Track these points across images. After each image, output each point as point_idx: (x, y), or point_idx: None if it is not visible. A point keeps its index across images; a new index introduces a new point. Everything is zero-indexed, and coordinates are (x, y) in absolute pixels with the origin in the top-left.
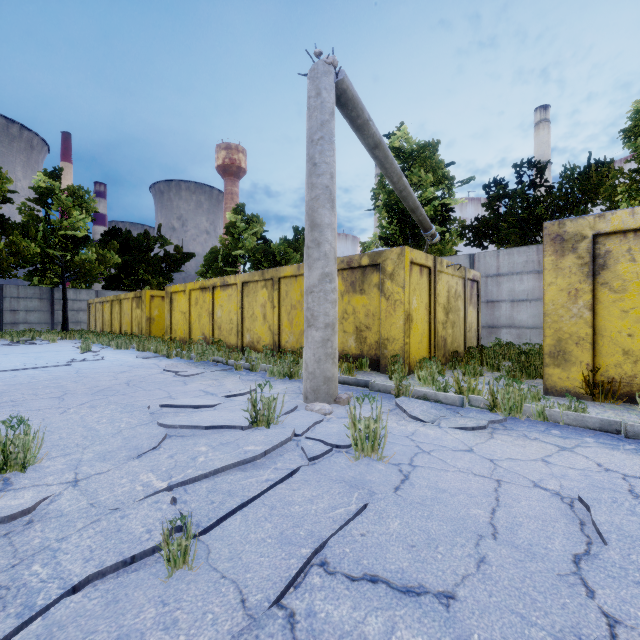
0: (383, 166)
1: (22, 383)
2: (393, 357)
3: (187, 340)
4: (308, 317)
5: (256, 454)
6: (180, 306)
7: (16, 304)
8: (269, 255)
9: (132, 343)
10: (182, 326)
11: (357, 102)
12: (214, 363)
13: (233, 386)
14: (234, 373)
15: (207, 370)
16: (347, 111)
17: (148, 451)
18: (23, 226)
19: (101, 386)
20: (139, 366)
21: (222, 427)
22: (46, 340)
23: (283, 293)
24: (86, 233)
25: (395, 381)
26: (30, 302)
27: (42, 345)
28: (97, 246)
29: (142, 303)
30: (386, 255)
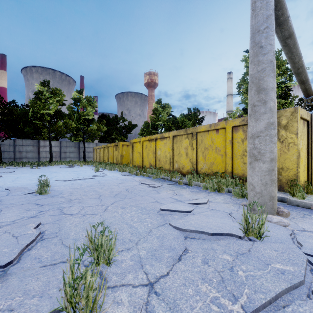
0: (290, 51)
1: (77, 188)
2: (292, 181)
3: (141, 166)
4: (255, 154)
5: (300, 279)
6: (137, 149)
7: (66, 149)
8: (175, 123)
9: (115, 167)
10: (138, 159)
11: (284, 3)
12: (163, 179)
13: (189, 196)
14: (179, 186)
15: (162, 184)
16: (274, 12)
17: (182, 253)
18: (69, 115)
19: (115, 192)
20: (126, 180)
21: (222, 234)
22: (78, 165)
23: (199, 141)
24: (93, 117)
25: (299, 198)
26: (71, 148)
27: (77, 167)
28: (97, 123)
29: (118, 148)
30: (280, 113)
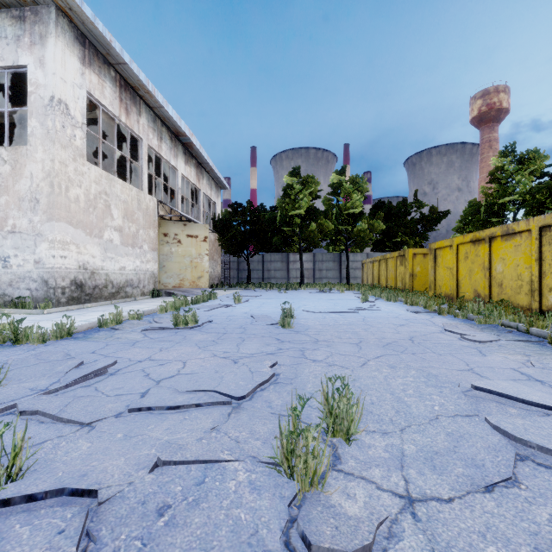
0: None
1: (329, 324)
2: None
3: (454, 296)
4: None
5: None
6: (445, 262)
7: (321, 265)
8: None
9: (399, 296)
10: (447, 282)
11: None
12: (505, 328)
13: None
14: (550, 349)
15: (500, 337)
16: None
17: (499, 481)
18: (325, 212)
19: (387, 338)
20: (413, 320)
21: None
22: (337, 290)
23: None
24: (361, 209)
25: None
26: (328, 264)
27: (336, 294)
28: (368, 218)
29: (405, 261)
30: None
